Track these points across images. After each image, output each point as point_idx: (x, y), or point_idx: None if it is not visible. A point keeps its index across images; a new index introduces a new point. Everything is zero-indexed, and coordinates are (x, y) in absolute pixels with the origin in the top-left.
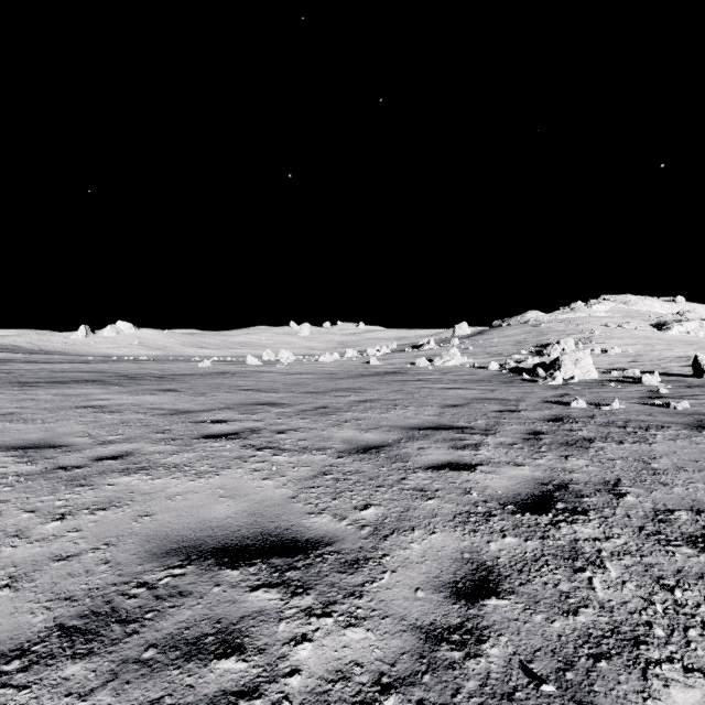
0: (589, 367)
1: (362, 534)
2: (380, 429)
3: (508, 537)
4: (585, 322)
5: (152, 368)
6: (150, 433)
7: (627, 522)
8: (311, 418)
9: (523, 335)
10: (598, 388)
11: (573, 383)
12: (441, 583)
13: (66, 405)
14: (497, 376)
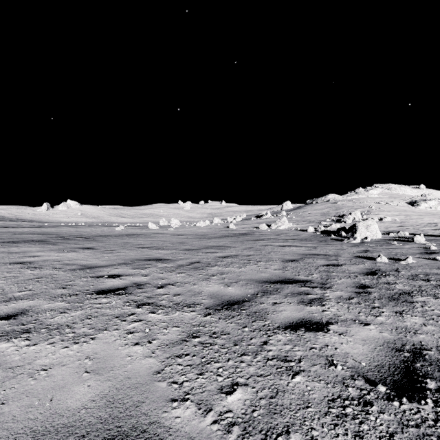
0: (376, 230)
1: None
2: (240, 282)
3: None
4: (365, 201)
5: (84, 231)
6: (54, 288)
7: None
8: (186, 272)
9: (327, 209)
10: (386, 245)
11: (367, 242)
12: None
13: (3, 262)
14: (314, 236)
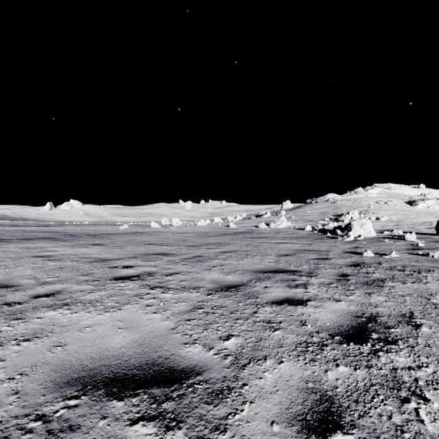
0: (370, 229)
1: (226, 364)
2: (237, 272)
3: (340, 366)
4: (364, 200)
5: (90, 229)
6: (77, 276)
7: (429, 351)
8: (190, 264)
9: (326, 208)
10: (377, 242)
11: (360, 239)
12: (292, 415)
13: (25, 255)
14: (311, 234)
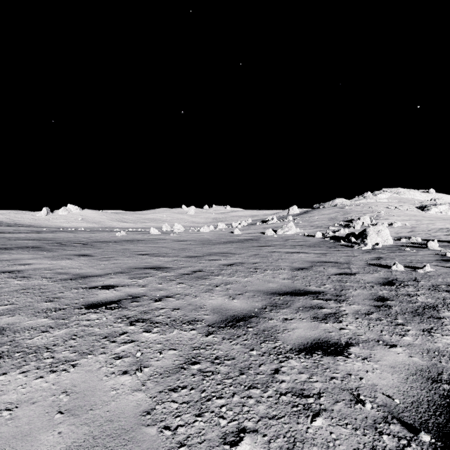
0: (387, 236)
1: None
2: (246, 294)
3: None
4: (374, 205)
5: (83, 236)
6: (39, 302)
7: None
8: (187, 282)
9: (334, 214)
10: (399, 252)
11: (379, 248)
12: None
13: None
14: (322, 242)
